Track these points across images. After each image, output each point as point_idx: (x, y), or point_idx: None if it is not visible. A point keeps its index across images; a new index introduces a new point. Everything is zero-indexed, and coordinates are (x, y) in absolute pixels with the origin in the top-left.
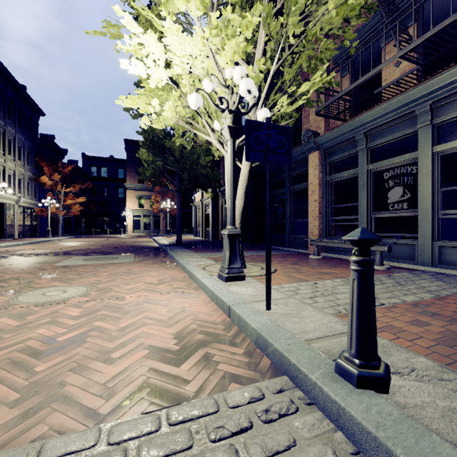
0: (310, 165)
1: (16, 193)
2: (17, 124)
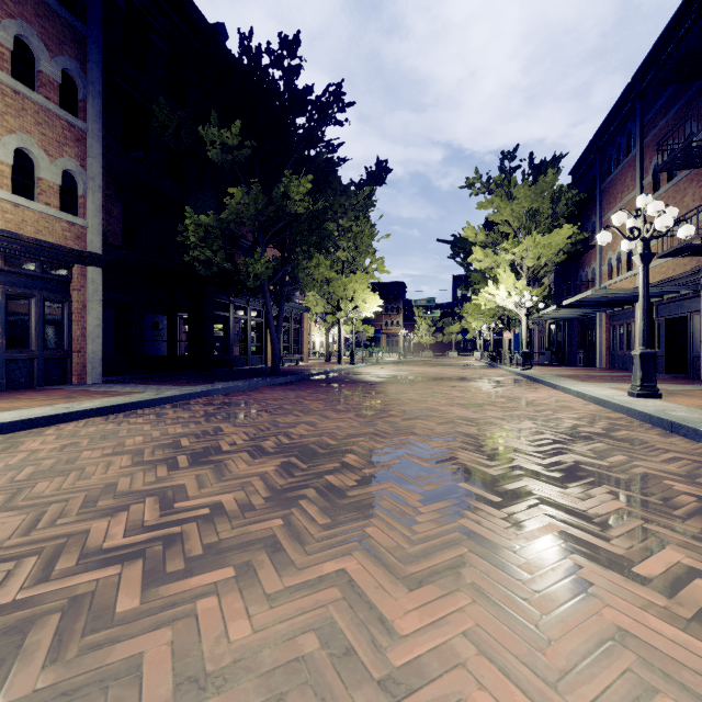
0: None
1: None
2: None
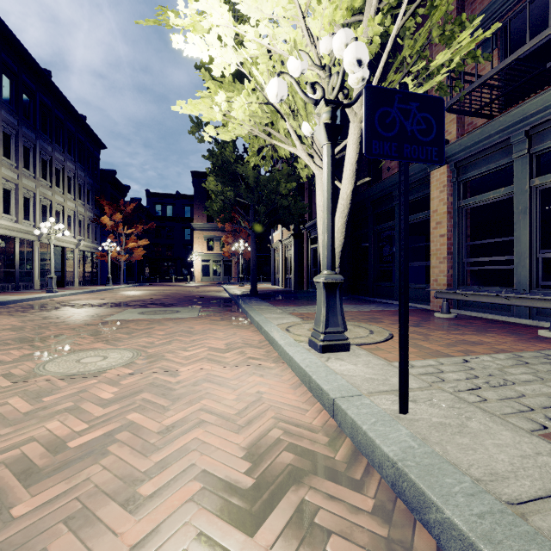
0: (433, 186)
1: (76, 236)
2: (77, 159)
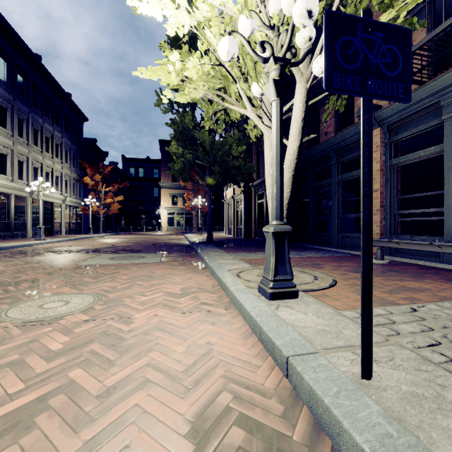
0: None
1: (62, 193)
2: (64, 129)
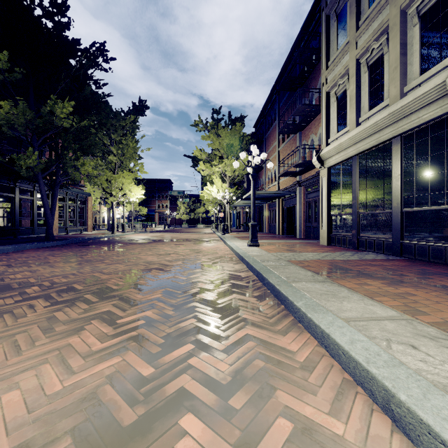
0: None
1: None
2: None
